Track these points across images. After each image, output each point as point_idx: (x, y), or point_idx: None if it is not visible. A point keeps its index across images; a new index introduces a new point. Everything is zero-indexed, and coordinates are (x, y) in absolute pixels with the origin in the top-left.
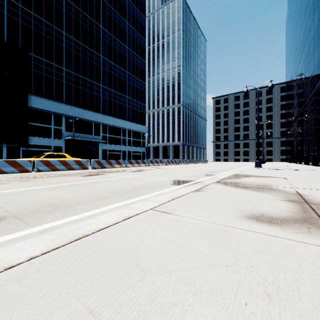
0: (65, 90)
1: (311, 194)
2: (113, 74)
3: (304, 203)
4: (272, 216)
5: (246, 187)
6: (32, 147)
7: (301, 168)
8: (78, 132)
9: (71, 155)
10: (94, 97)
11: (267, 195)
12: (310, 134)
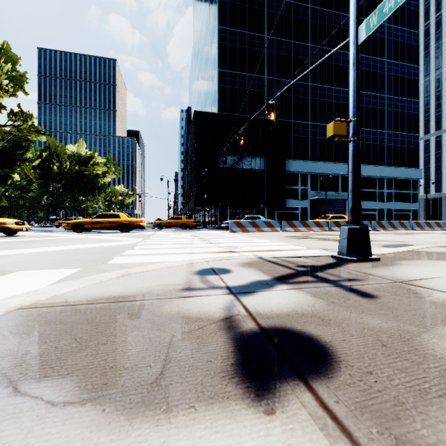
0: (310, 146)
1: None
2: (364, 107)
3: None
4: None
5: None
6: (283, 209)
7: None
8: (323, 190)
9: (315, 216)
10: (341, 145)
11: None
12: None
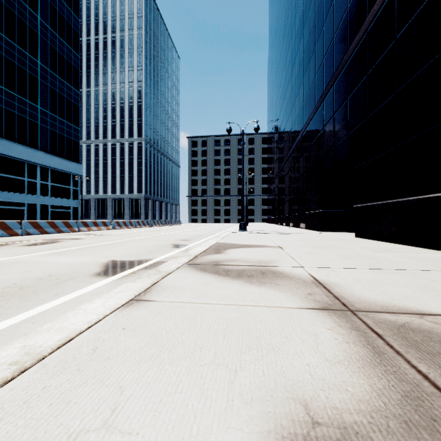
0: None
1: (333, 280)
2: (4, 57)
3: (347, 312)
4: (342, 419)
5: (237, 273)
6: None
7: (287, 231)
8: None
9: None
10: None
11: (277, 294)
12: (291, 192)
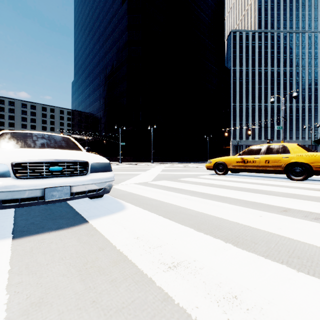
0: None
1: None
2: None
3: None
4: None
5: None
6: None
7: None
8: None
9: None
10: None
11: None
12: (93, 151)
